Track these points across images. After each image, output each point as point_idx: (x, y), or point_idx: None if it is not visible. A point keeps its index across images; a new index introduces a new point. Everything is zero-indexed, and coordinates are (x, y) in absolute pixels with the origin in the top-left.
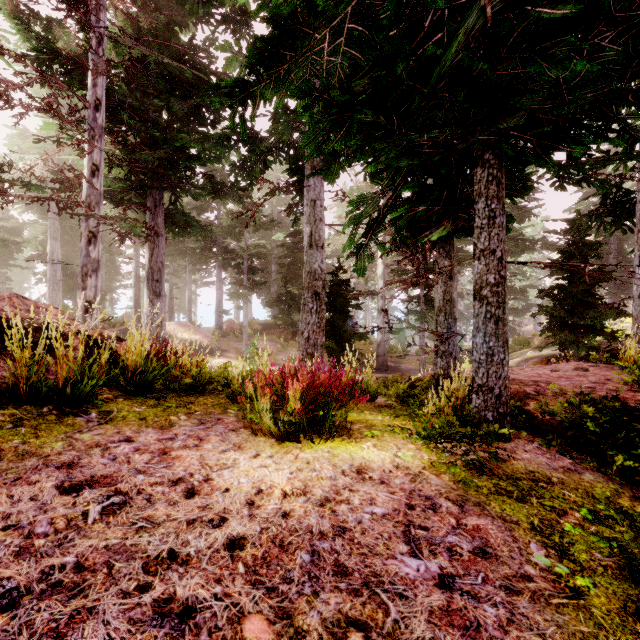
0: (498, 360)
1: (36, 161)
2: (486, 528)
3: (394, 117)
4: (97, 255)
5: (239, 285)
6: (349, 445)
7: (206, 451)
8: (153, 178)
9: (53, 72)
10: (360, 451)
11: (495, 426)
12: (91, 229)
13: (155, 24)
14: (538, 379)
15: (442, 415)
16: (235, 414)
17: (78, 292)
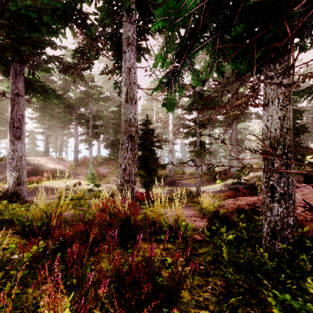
0: None
1: None
2: None
3: None
4: None
5: (87, 135)
6: None
7: None
8: (12, 53)
9: None
10: None
11: None
12: None
13: None
14: None
15: None
16: None
17: None
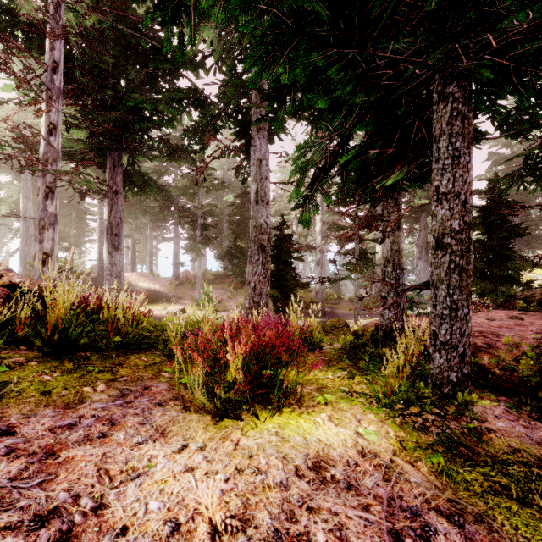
0: (463, 315)
1: None
2: None
3: (356, 24)
4: (54, 209)
5: (193, 240)
6: (300, 419)
7: (114, 446)
8: (112, 140)
9: (15, 38)
10: (315, 430)
11: (473, 396)
12: (48, 184)
13: None
14: (481, 329)
15: (403, 377)
16: (168, 379)
17: (35, 244)
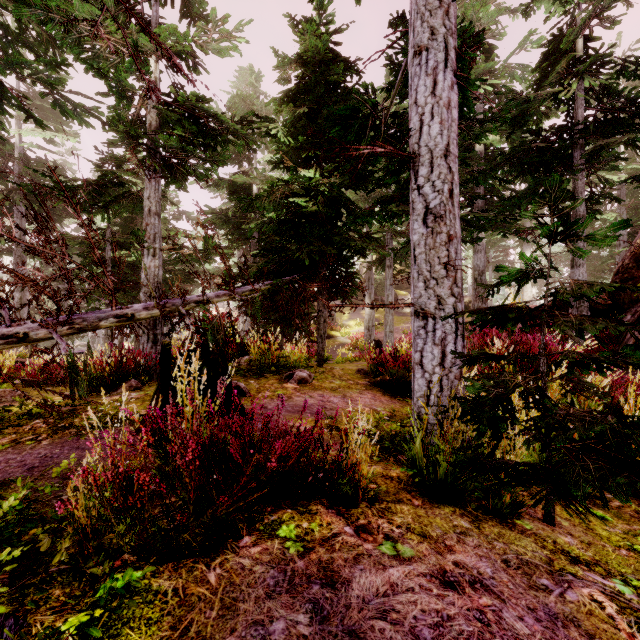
0: None
1: None
2: None
3: None
4: None
5: None
6: None
7: None
8: None
9: None
10: None
11: None
12: None
13: None
14: None
15: None
16: None
17: None
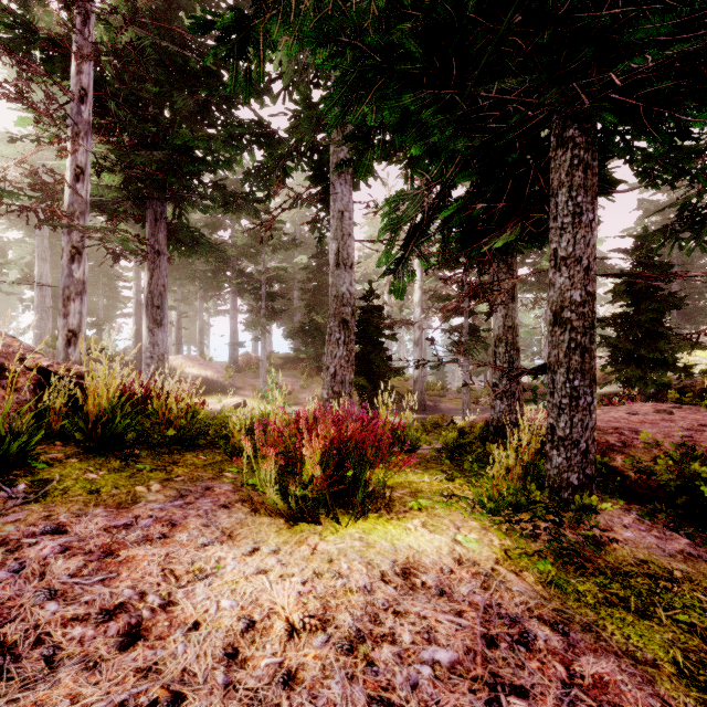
0: (586, 404)
1: (9, 163)
2: (614, 682)
3: (453, 63)
4: (82, 275)
5: (256, 313)
6: (389, 525)
7: (177, 547)
8: (153, 186)
9: (32, 58)
10: (405, 536)
11: (592, 498)
12: (74, 244)
13: (154, 3)
14: (618, 425)
15: (512, 479)
16: (232, 479)
17: (59, 319)
